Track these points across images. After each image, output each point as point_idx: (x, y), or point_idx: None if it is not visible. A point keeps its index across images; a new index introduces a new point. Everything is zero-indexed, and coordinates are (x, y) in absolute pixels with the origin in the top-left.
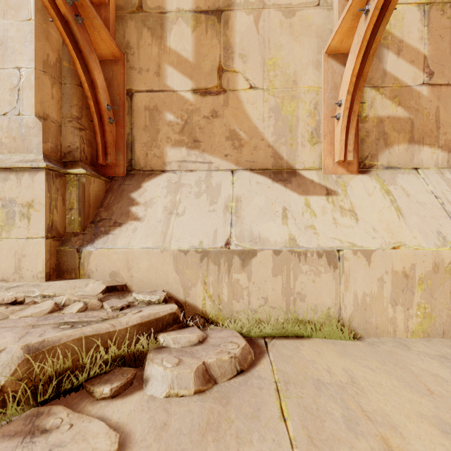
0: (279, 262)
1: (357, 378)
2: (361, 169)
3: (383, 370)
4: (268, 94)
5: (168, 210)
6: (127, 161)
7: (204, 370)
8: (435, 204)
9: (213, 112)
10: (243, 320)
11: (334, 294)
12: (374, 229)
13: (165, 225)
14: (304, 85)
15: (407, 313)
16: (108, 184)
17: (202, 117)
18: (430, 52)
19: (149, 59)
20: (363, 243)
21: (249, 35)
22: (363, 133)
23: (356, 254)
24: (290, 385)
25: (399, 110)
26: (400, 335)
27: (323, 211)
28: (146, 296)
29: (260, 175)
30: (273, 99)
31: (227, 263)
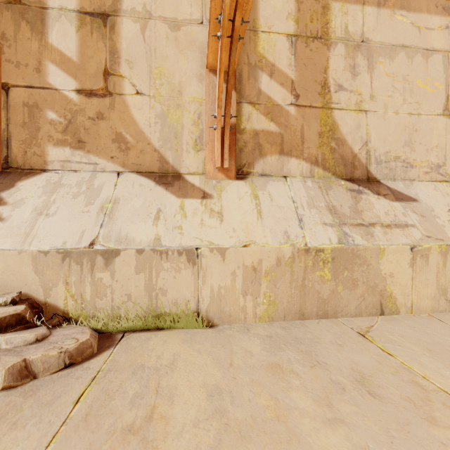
0: (142, 260)
1: (179, 360)
2: (239, 175)
3: (209, 351)
4: (155, 101)
5: (38, 210)
6: (3, 158)
7: (23, 366)
8: (291, 207)
9: (99, 114)
10: (103, 317)
11: (193, 288)
12: (234, 229)
13: (31, 226)
14: (189, 96)
15: (256, 302)
16: None
17: (87, 118)
18: (296, 77)
19: (28, 54)
20: (221, 242)
21: (136, 43)
22: (242, 143)
23: (212, 252)
24: (110, 373)
25: (271, 125)
26: (250, 320)
27: (194, 213)
28: None
29: (145, 177)
30: (160, 106)
31: (91, 263)
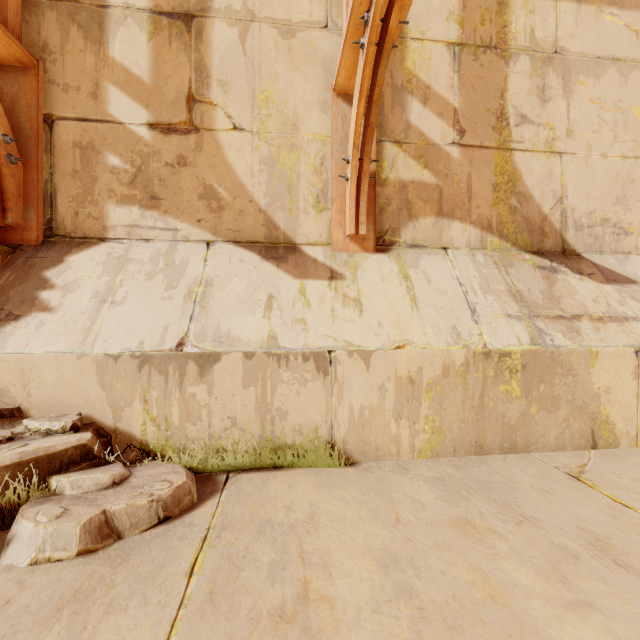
0: (252, 368)
1: (320, 514)
2: (380, 246)
3: (359, 500)
4: (259, 139)
5: (99, 296)
6: (45, 222)
7: (103, 521)
8: (457, 292)
9: (181, 158)
10: (198, 449)
11: (324, 409)
12: (380, 324)
13: (91, 319)
14: (308, 132)
15: (413, 429)
16: (9, 257)
17: (164, 164)
18: (461, 105)
19: (81, 72)
20: (363, 342)
21: (233, 55)
22: (383, 200)
23: (352, 356)
24: (226, 531)
25: (425, 174)
26: (405, 456)
27: (321, 301)
28: (43, 423)
29: (247, 249)
30: (266, 146)
31: (179, 372)
